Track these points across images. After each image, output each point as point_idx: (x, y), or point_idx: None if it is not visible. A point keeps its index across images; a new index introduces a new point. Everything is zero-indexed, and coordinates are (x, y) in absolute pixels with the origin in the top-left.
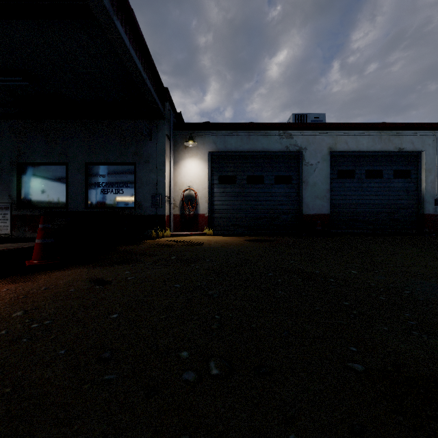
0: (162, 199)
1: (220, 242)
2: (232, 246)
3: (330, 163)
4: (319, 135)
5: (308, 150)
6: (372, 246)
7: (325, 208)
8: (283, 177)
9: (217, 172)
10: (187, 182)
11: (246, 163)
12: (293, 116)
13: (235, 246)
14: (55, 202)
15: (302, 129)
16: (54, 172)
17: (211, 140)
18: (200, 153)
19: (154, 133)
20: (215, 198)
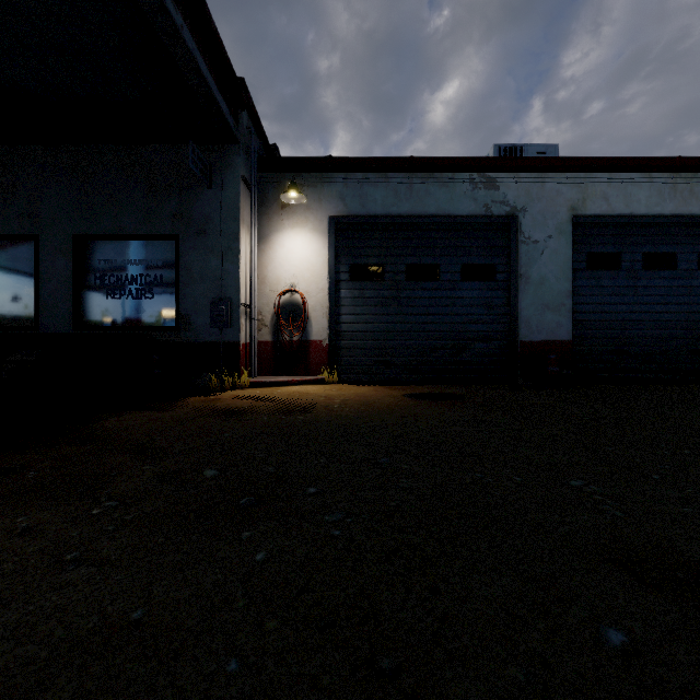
0: (233, 310)
1: (352, 402)
2: (380, 412)
3: (572, 240)
4: (552, 182)
5: (530, 213)
6: None
7: (563, 329)
8: (479, 267)
9: (348, 258)
10: (287, 277)
11: (404, 239)
12: (496, 149)
13: (387, 412)
14: (12, 317)
15: (518, 169)
16: (10, 253)
17: (334, 193)
18: (312, 219)
19: (216, 172)
20: (344, 308)
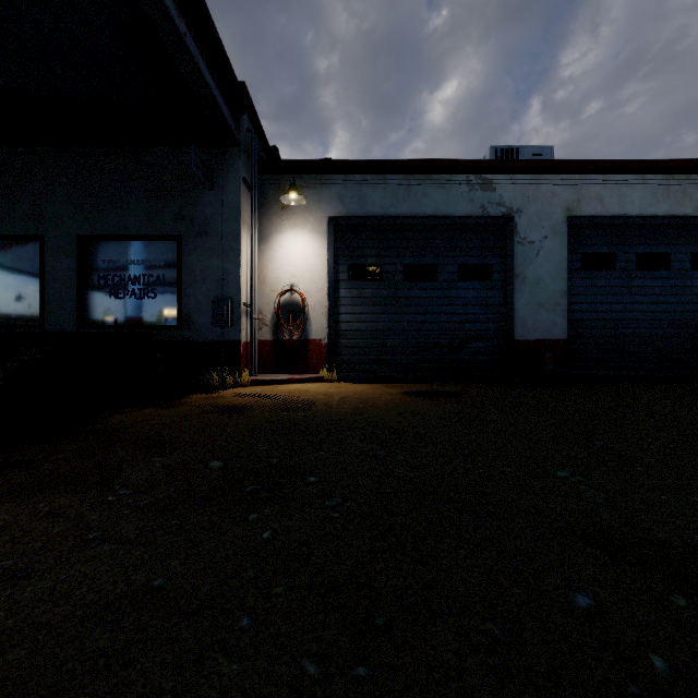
0: (234, 309)
1: (351, 400)
2: (378, 409)
3: (567, 240)
4: (547, 183)
5: (526, 214)
6: (691, 410)
7: (558, 328)
8: (475, 267)
9: (347, 258)
10: (287, 276)
11: (402, 239)
12: (493, 150)
13: (384, 409)
14: (17, 316)
15: (514, 171)
16: (16, 254)
17: (333, 194)
18: (311, 220)
19: (217, 175)
20: (342, 308)
